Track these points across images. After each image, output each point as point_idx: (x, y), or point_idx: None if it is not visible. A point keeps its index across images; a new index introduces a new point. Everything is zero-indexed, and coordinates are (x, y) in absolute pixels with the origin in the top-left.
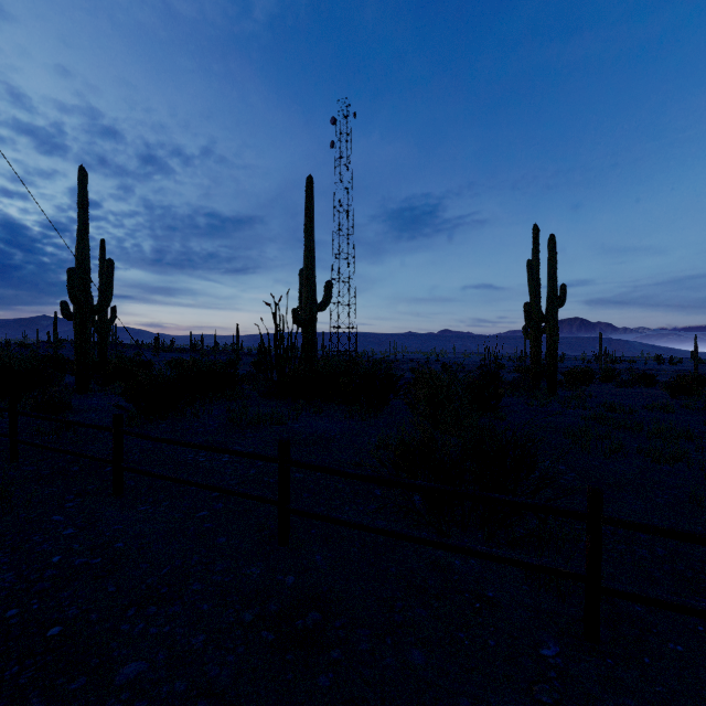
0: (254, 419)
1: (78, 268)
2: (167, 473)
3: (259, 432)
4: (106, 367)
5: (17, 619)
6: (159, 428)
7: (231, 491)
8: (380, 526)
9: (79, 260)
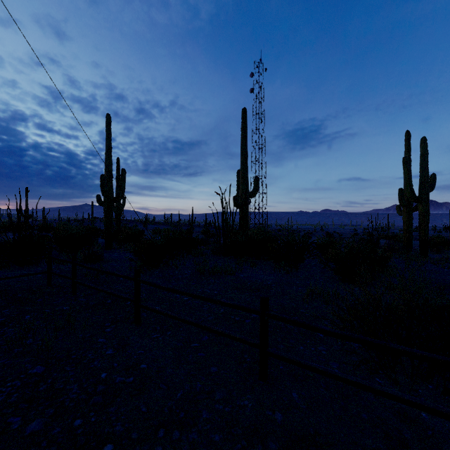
0: (214, 270)
1: (106, 175)
2: (170, 313)
3: (218, 280)
4: (120, 234)
5: (81, 429)
6: (155, 274)
7: (219, 332)
8: (357, 380)
9: (107, 170)
